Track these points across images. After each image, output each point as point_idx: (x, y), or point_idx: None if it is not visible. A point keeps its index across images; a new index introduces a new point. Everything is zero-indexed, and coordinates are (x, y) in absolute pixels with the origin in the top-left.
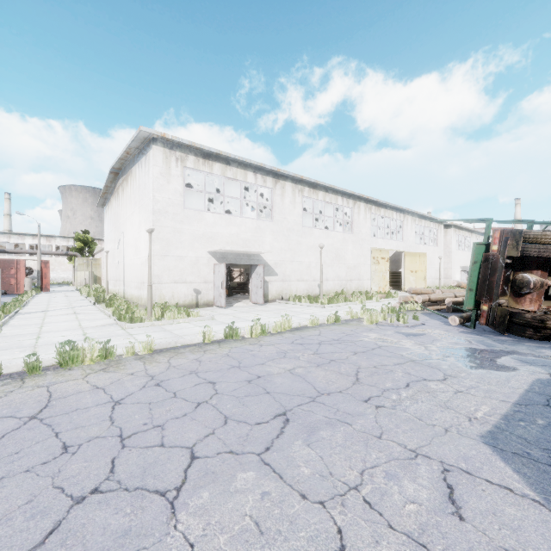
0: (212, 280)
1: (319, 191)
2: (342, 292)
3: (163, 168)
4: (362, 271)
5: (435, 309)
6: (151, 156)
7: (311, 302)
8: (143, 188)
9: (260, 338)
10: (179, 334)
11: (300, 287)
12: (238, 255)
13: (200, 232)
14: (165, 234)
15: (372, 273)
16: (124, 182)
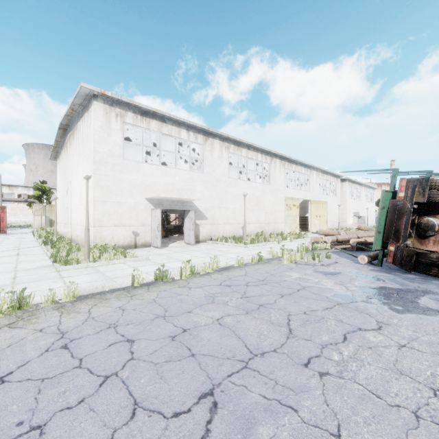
0: (149, 223)
1: (243, 148)
2: (261, 233)
3: (103, 122)
4: (278, 216)
5: (341, 248)
6: (92, 111)
7: (236, 242)
8: (86, 140)
9: (189, 280)
10: (111, 276)
11: (226, 229)
12: (173, 201)
13: (138, 181)
14: (105, 182)
15: (285, 217)
16: (71, 136)
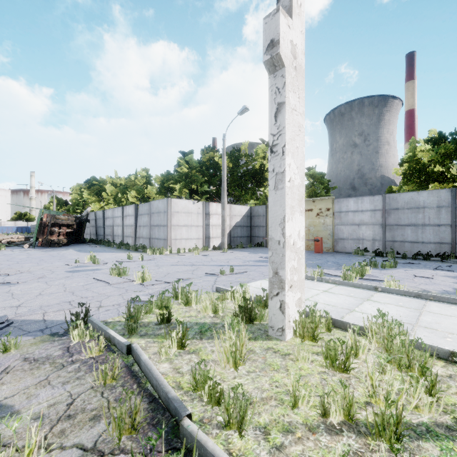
0: None
1: None
2: None
3: None
4: None
5: None
6: None
7: None
8: None
9: None
10: None
11: None
12: None
13: None
14: None
15: None
16: None
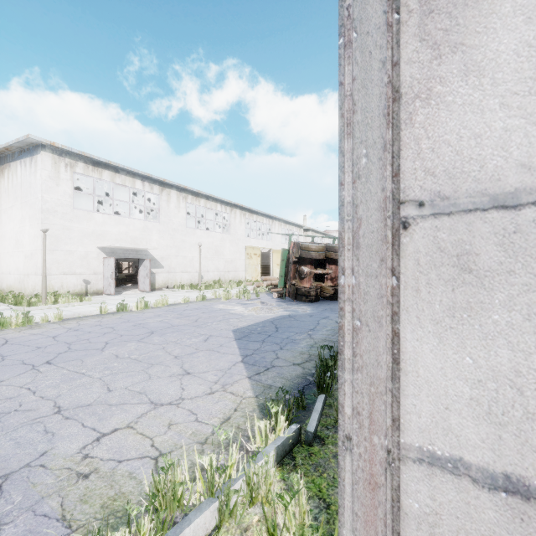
0: (101, 272)
1: (201, 199)
2: (219, 281)
3: (52, 172)
4: (238, 264)
5: (277, 291)
6: (38, 160)
7: (192, 289)
8: (27, 186)
9: (144, 310)
10: (78, 311)
11: (184, 277)
12: (127, 250)
13: (89, 230)
14: (54, 231)
15: (246, 266)
16: None
